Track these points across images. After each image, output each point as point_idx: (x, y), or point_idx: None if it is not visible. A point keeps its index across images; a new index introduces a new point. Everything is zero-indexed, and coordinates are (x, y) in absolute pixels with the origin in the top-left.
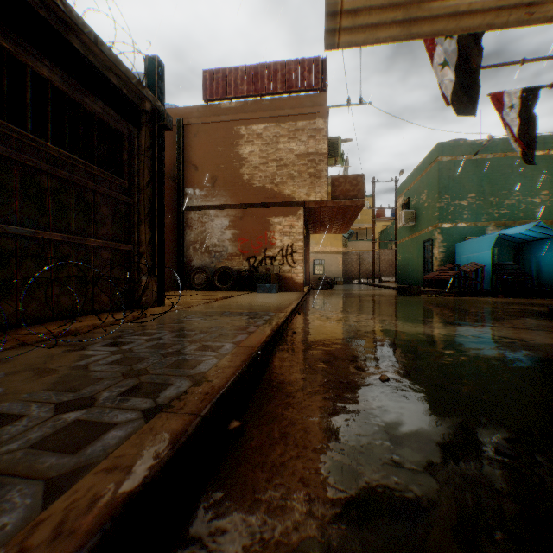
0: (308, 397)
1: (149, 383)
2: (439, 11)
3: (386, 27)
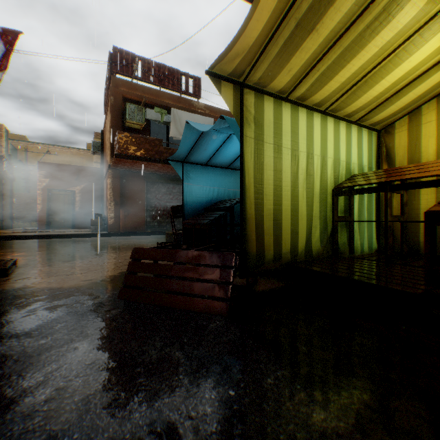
0: None
1: None
2: None
3: None
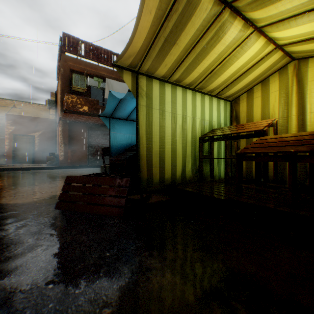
0: None
1: None
2: None
3: None
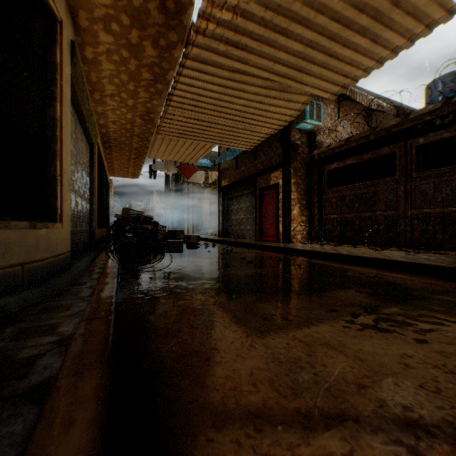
0: (347, 266)
1: (355, 253)
2: (375, 2)
3: (412, 4)
